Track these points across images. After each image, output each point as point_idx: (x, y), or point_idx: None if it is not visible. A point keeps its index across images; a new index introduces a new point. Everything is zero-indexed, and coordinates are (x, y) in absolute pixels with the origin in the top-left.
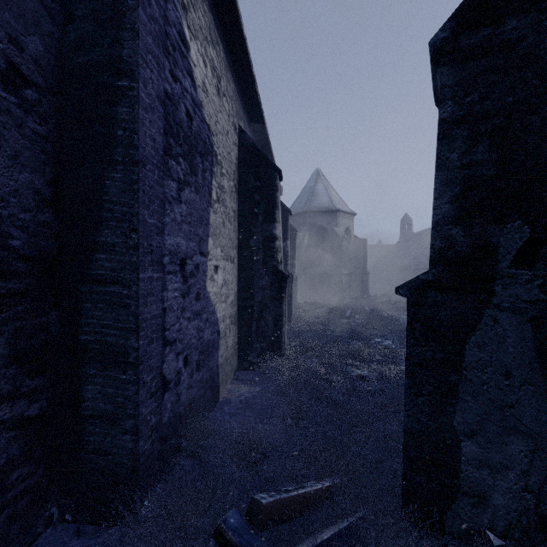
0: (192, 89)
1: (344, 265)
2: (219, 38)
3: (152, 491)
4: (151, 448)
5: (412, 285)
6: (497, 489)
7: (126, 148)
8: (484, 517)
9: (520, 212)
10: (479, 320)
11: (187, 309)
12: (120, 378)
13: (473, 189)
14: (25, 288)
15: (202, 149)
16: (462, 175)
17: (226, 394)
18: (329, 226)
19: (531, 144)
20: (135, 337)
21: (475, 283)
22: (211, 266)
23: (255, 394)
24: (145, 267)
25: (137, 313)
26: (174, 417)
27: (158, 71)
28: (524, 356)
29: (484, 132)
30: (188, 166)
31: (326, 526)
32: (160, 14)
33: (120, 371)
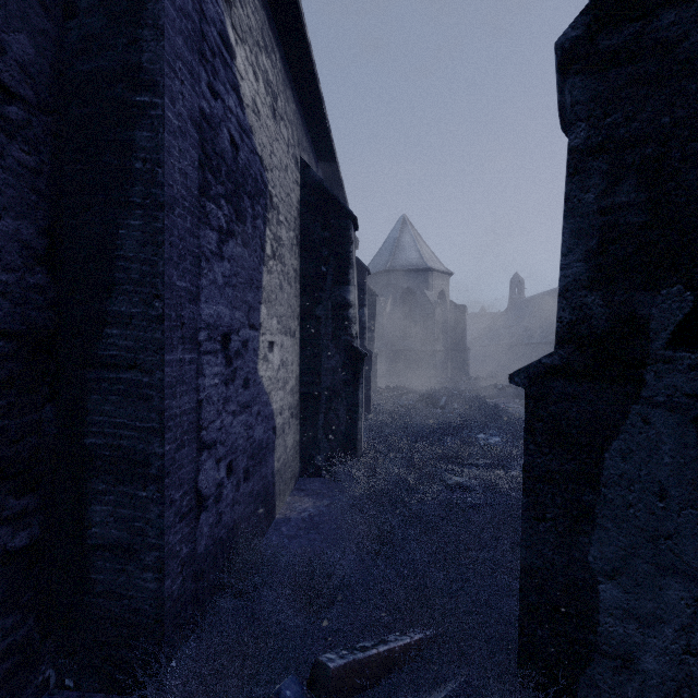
0: (239, 109)
1: (438, 339)
2: (275, 43)
3: (182, 646)
4: (182, 588)
5: (532, 370)
6: (649, 649)
7: (147, 186)
8: (630, 687)
9: (679, 273)
10: (624, 419)
11: (232, 400)
12: (138, 495)
13: (615, 242)
14: (7, 375)
15: (251, 188)
16: (601, 223)
17: (285, 509)
18: (418, 289)
19: (695, 180)
20: (159, 440)
21: (618, 369)
22: (264, 342)
23: (323, 509)
24: (173, 345)
25: (161, 408)
26: (214, 544)
27: (191, 83)
28: (685, 470)
29: (630, 164)
30: (233, 210)
31: (415, 697)
32: (194, 7)
33: (139, 486)
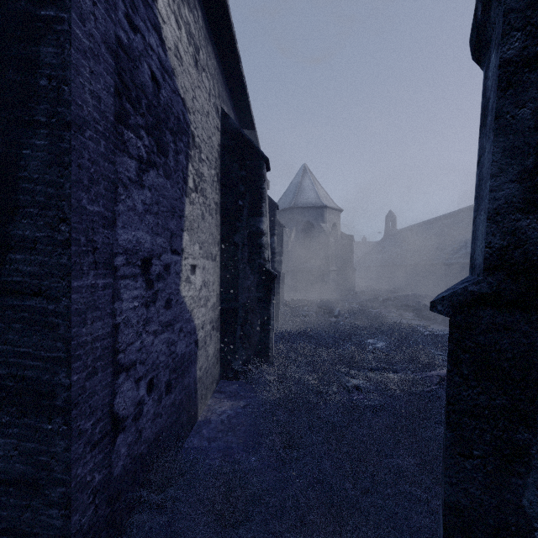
0: (160, 49)
1: (331, 261)
2: (197, 1)
3: None
4: (94, 517)
5: (456, 298)
6: None
7: (53, 104)
8: None
9: None
10: None
11: (153, 321)
12: (43, 428)
13: None
14: None
15: (174, 125)
16: None
17: (206, 411)
18: (316, 222)
19: None
20: (65, 370)
21: None
22: (187, 265)
23: (240, 411)
24: (83, 271)
25: (68, 336)
26: (133, 462)
27: (106, 8)
28: None
29: None
30: (154, 143)
31: None
32: None
33: (44, 418)
